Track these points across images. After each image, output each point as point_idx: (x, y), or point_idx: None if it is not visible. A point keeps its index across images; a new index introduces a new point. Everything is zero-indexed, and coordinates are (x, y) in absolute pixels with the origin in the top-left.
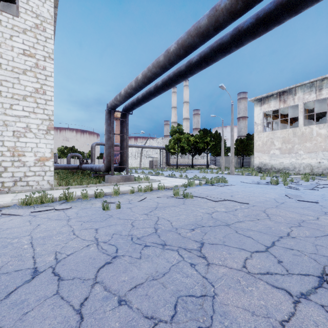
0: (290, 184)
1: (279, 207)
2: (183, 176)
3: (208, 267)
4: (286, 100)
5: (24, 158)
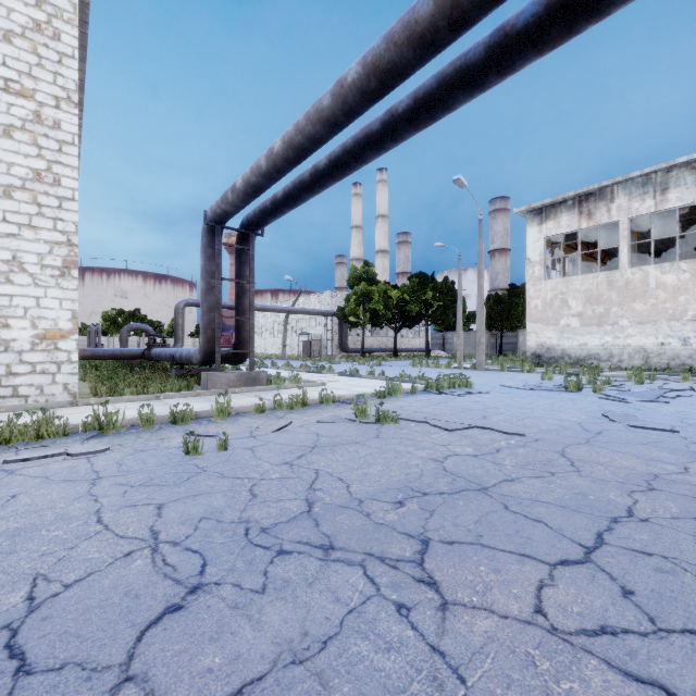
0: (606, 390)
1: (593, 442)
2: (375, 374)
3: (444, 616)
4: (593, 213)
5: (6, 333)
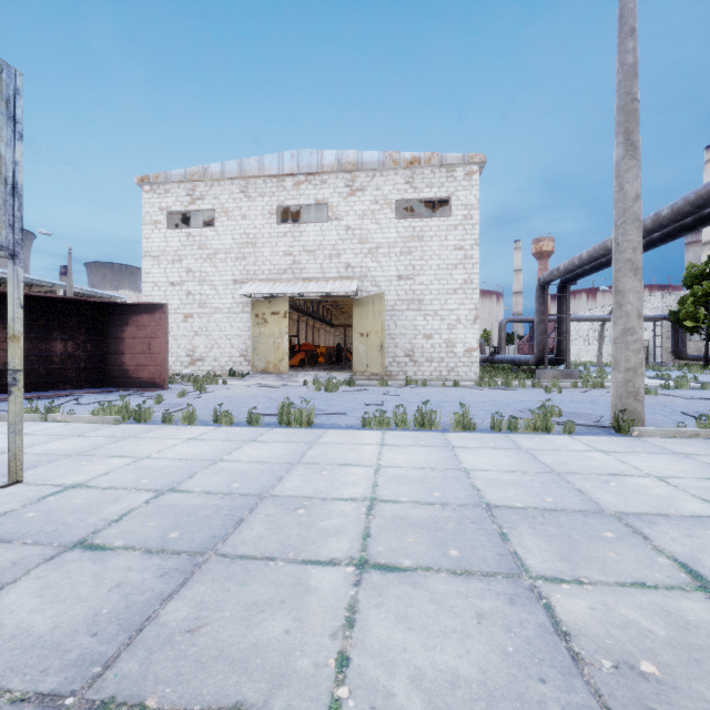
0: None
1: None
2: None
3: None
4: None
5: (455, 349)
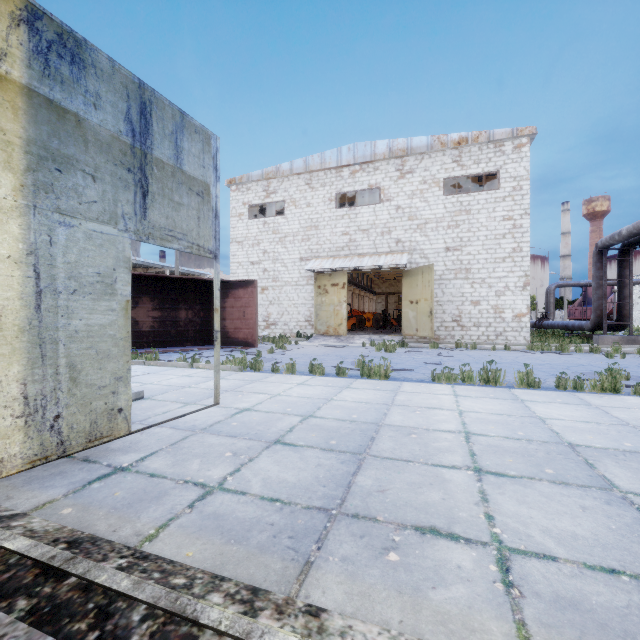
0: None
1: None
2: None
3: None
4: None
5: (503, 315)
